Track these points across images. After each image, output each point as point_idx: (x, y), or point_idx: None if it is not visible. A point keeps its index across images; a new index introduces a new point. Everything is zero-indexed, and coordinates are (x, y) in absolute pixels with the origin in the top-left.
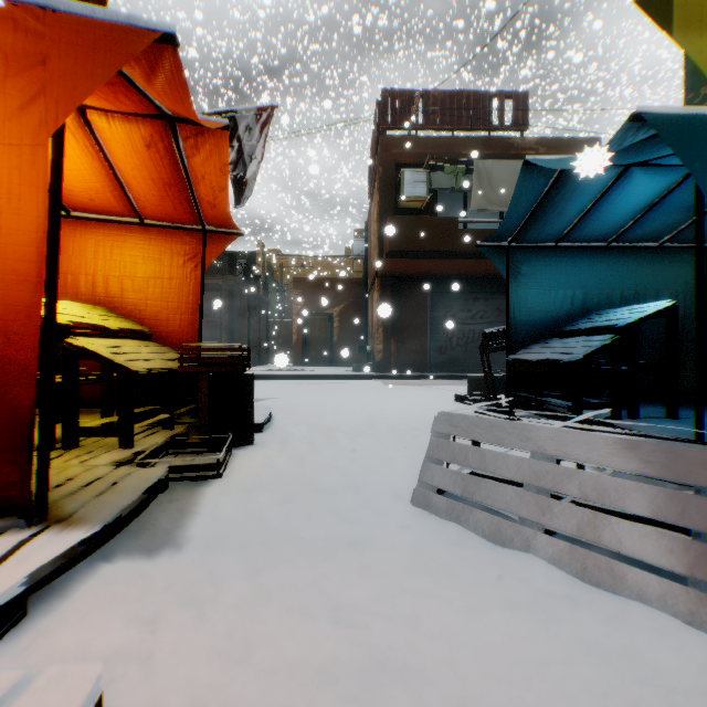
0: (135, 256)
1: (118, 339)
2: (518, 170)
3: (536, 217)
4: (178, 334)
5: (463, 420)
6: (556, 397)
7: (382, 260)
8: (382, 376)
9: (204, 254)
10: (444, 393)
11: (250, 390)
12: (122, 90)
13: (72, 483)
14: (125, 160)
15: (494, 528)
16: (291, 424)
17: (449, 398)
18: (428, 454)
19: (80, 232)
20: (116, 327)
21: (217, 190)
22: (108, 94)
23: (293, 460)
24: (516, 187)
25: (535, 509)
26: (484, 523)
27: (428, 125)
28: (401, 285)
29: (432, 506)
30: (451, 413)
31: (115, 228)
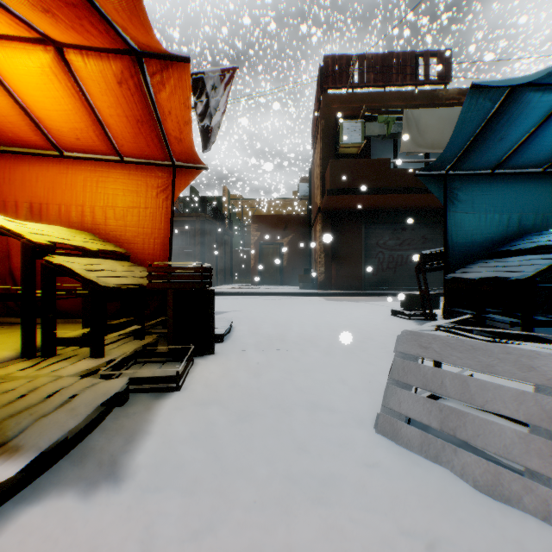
0: (116, 189)
1: (97, 259)
2: (443, 117)
3: (476, 144)
4: (152, 255)
5: (434, 341)
6: (497, 313)
7: (324, 197)
8: (324, 293)
9: (174, 186)
10: (380, 308)
11: (211, 305)
12: (85, 14)
13: (31, 396)
14: (101, 99)
15: (489, 477)
16: (248, 335)
17: (385, 312)
18: (392, 376)
19: (71, 169)
20: (96, 248)
21: (182, 125)
22: (73, 20)
23: (249, 371)
24: (460, 113)
25: (551, 461)
26: (474, 468)
27: (363, 83)
28: (340, 218)
29: (401, 437)
30: (418, 332)
31: (100, 165)
